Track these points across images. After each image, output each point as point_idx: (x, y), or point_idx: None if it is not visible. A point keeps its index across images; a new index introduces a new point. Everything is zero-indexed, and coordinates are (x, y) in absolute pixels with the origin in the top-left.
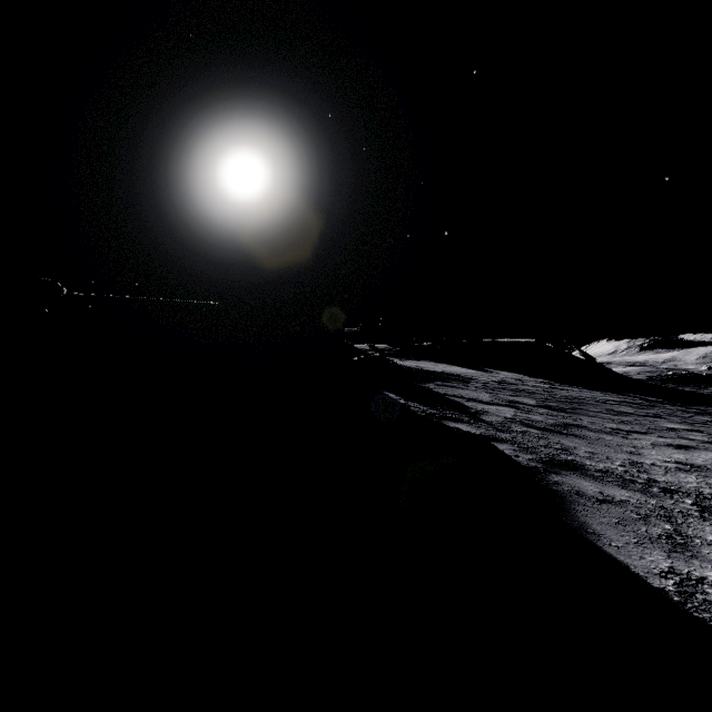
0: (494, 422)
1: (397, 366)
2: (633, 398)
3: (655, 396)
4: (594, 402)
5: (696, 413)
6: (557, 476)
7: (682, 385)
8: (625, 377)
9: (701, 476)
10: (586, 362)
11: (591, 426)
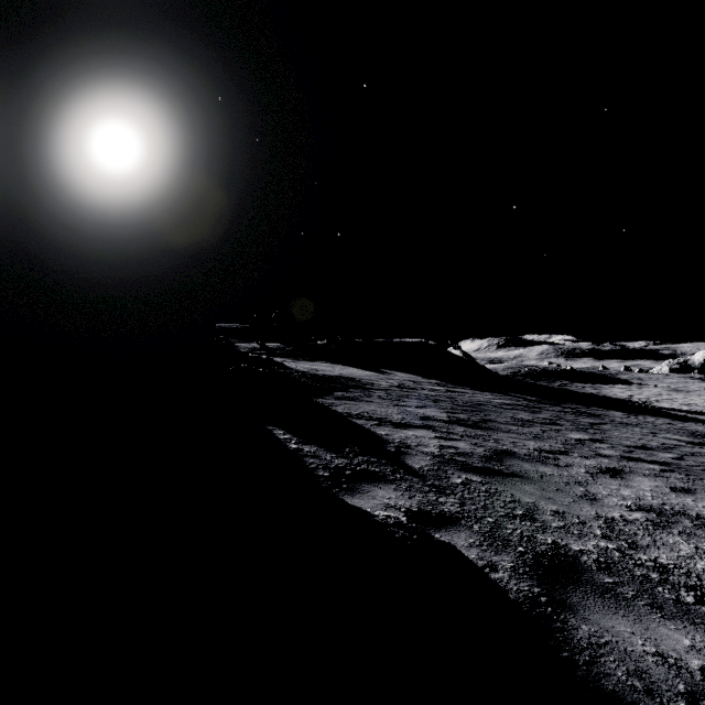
0: (425, 469)
1: (288, 378)
2: (518, 399)
3: (530, 394)
4: (494, 408)
5: (574, 413)
6: (578, 620)
7: (537, 379)
8: (499, 375)
9: (685, 536)
10: (467, 361)
11: (518, 451)
